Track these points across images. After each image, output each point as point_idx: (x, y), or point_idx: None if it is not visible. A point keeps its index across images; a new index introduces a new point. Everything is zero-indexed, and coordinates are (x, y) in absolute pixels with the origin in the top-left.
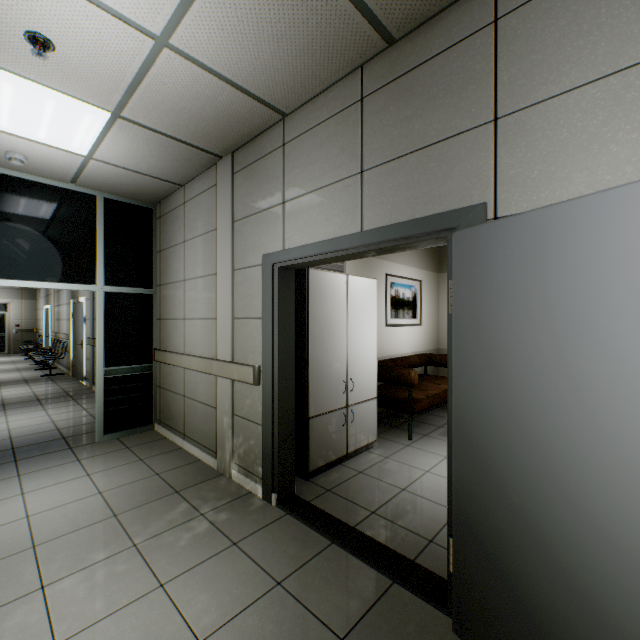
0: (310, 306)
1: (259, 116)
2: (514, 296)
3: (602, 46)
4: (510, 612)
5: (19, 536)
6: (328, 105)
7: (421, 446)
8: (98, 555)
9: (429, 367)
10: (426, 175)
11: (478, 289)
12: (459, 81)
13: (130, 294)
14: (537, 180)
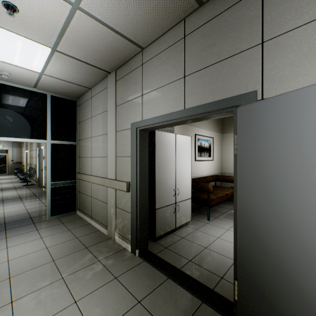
0: (156, 150)
1: (129, 49)
2: (276, 143)
3: None
4: None
5: (2, 272)
6: (166, 41)
7: (214, 223)
8: (43, 283)
9: (217, 182)
10: (221, 76)
11: (253, 139)
12: (240, 22)
13: (64, 144)
14: (288, 76)
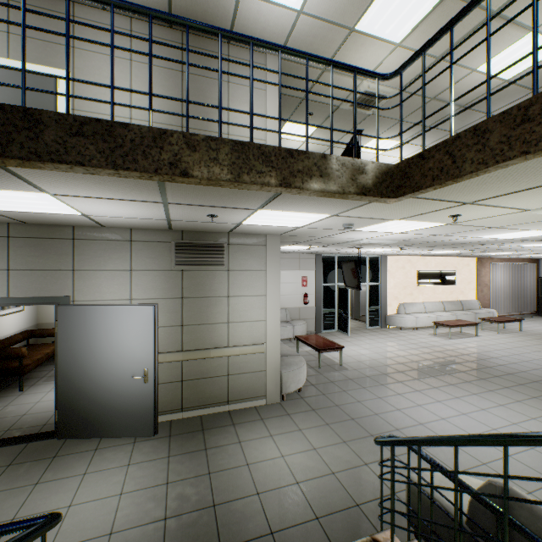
0: None
1: None
2: (79, 328)
3: (103, 262)
4: (78, 417)
5: None
6: None
7: (31, 392)
8: None
9: (31, 338)
10: (46, 280)
11: (68, 326)
12: (61, 252)
13: None
14: (87, 292)
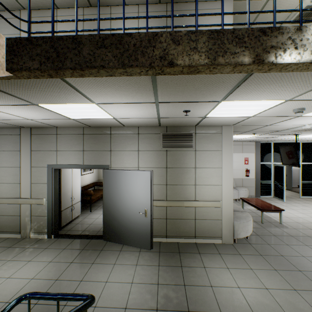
0: (62, 177)
1: (49, 126)
2: (113, 182)
3: (124, 146)
4: (112, 230)
5: None
6: (73, 131)
7: (95, 212)
8: None
9: (96, 186)
10: (99, 156)
11: (108, 180)
12: (105, 141)
13: None
14: (116, 163)
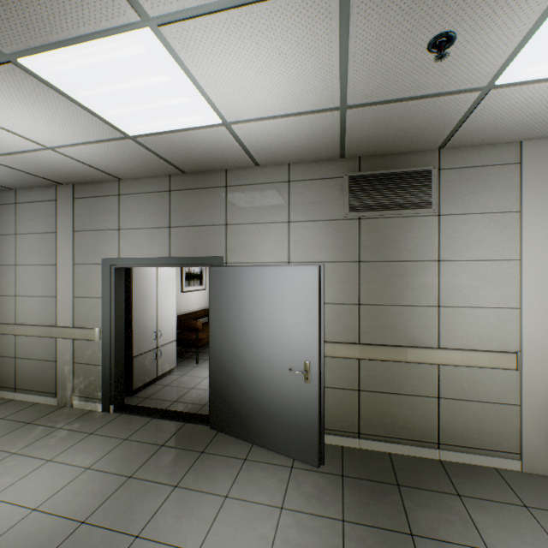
0: (134, 288)
1: (103, 176)
2: (229, 295)
3: (256, 213)
4: (228, 408)
5: None
6: (150, 185)
7: (204, 366)
8: None
9: None
10: (201, 238)
11: (219, 291)
12: (214, 203)
13: None
14: (239, 252)
